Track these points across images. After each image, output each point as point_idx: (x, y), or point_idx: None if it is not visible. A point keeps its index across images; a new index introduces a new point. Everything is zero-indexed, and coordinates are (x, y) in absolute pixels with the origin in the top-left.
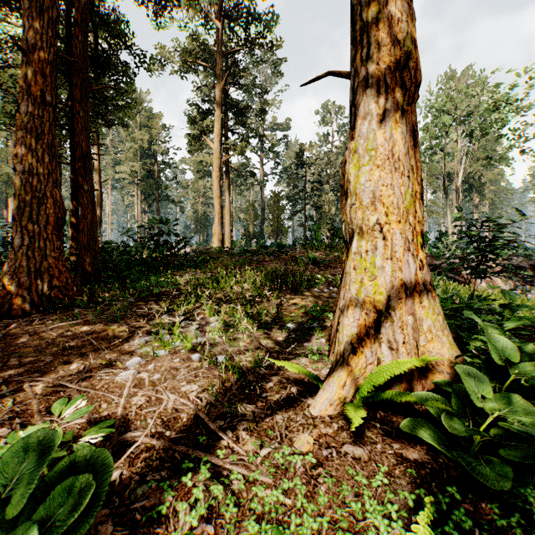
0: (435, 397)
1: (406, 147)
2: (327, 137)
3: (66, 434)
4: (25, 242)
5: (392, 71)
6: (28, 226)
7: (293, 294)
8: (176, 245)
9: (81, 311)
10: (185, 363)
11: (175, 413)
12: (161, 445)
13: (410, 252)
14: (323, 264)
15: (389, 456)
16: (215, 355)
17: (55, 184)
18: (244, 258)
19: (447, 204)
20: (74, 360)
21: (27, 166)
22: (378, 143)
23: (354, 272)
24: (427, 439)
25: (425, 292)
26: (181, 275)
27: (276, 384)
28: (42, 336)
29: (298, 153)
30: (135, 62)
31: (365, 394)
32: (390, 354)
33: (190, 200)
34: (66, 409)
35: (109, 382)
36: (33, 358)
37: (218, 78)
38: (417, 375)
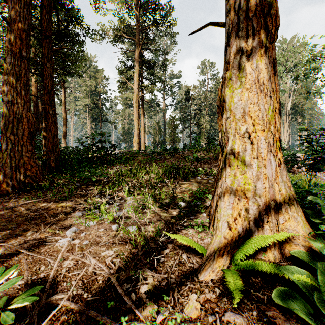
0: (299, 271)
1: (268, 74)
2: (204, 82)
3: (1, 299)
4: (9, 147)
5: (258, 18)
6: (11, 137)
7: (183, 181)
8: (110, 149)
9: (44, 192)
10: (107, 232)
11: (93, 276)
12: (77, 309)
13: (272, 153)
14: (203, 161)
15: (265, 324)
16: (127, 227)
17: (29, 109)
18: (152, 157)
19: (281, 122)
20: (31, 229)
21: (10, 98)
22: (247, 72)
23: (229, 168)
24: (297, 310)
25: (283, 183)
26: (112, 168)
27: (171, 251)
28: (14, 210)
29: (186, 91)
30: (83, 33)
31: (239, 261)
32: (257, 230)
33: (120, 121)
34: (1, 279)
35: (51, 247)
36: (4, 226)
37: (137, 45)
38: (278, 247)
